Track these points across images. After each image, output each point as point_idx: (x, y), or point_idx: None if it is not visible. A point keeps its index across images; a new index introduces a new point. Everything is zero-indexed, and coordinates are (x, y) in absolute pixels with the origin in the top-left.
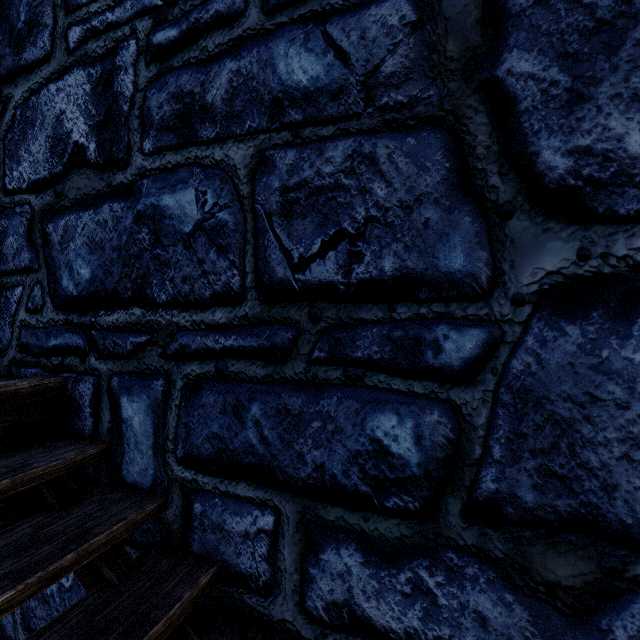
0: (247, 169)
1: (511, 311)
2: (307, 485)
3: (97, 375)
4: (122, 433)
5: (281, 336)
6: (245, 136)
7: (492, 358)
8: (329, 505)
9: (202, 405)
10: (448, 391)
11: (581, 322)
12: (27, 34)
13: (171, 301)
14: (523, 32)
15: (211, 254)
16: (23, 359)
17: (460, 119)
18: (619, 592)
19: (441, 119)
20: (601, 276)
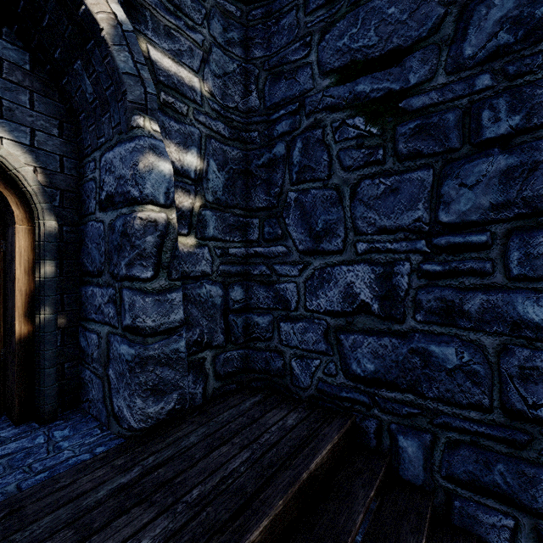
0: (494, 350)
1: None
2: (538, 512)
3: (379, 420)
4: (399, 453)
5: (519, 436)
6: (492, 333)
7: None
8: None
9: (460, 454)
10: None
11: None
12: (324, 235)
13: (437, 398)
14: None
15: (467, 383)
16: (320, 397)
17: None
18: None
19: None
20: None
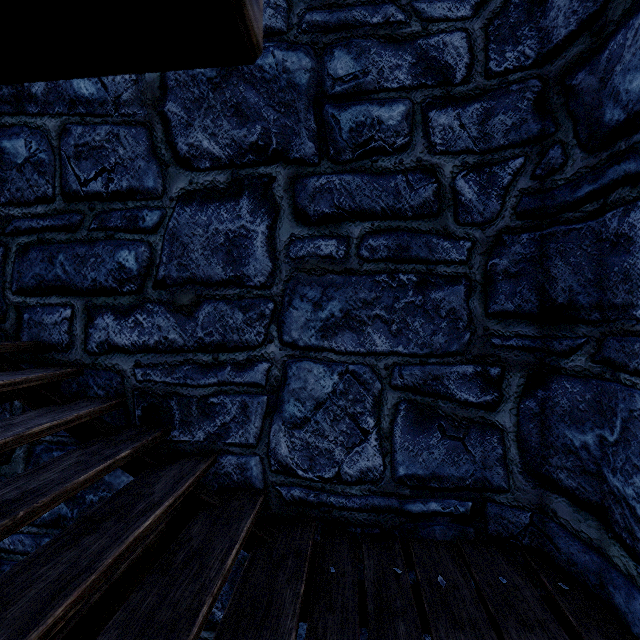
0: (56, 133)
1: (169, 204)
2: (88, 290)
3: None
4: None
5: (75, 219)
6: (55, 115)
7: (163, 222)
8: (99, 297)
9: (29, 259)
10: (148, 237)
11: (190, 207)
12: None
13: (9, 202)
14: (173, 96)
15: (35, 176)
16: None
17: (152, 125)
18: (201, 302)
19: (145, 124)
20: (196, 190)
